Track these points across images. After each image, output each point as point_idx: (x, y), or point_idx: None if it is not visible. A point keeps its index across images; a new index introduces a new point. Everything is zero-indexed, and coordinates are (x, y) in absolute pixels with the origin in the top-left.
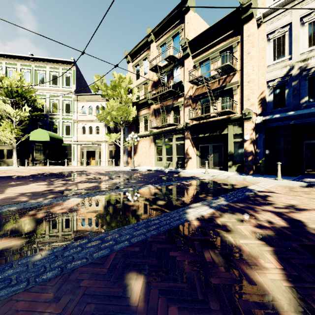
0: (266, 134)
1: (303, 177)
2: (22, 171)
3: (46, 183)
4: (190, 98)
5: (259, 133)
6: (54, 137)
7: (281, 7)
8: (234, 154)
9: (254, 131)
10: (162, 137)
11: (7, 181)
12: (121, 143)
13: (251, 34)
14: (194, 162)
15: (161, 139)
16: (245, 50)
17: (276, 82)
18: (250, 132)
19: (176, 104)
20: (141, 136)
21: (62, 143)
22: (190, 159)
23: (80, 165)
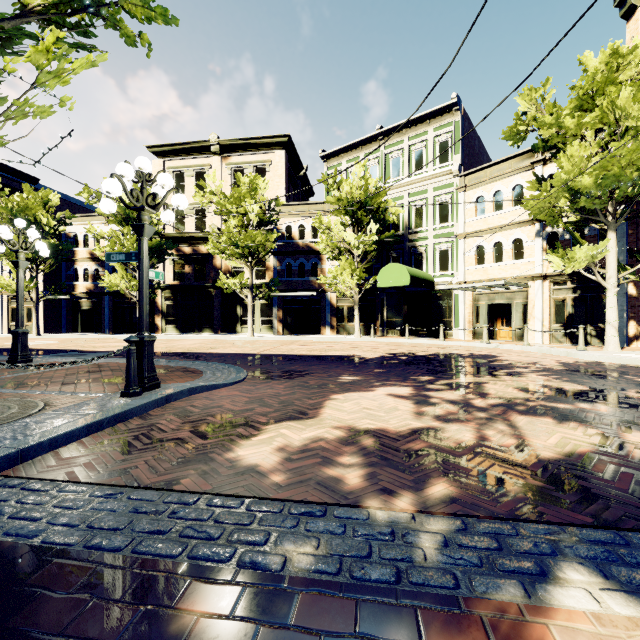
0: None
1: None
2: (365, 346)
3: (410, 391)
4: None
5: None
6: (419, 276)
7: None
8: None
9: None
10: None
11: (337, 370)
12: (610, 276)
13: None
14: None
15: None
16: None
17: None
18: None
19: None
20: None
21: (432, 289)
22: None
23: (471, 339)
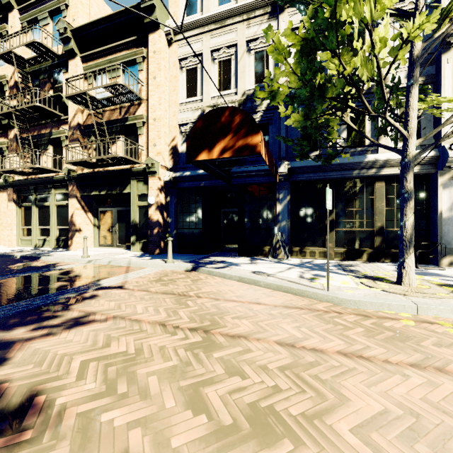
0: (178, 197)
1: (211, 256)
2: None
3: None
4: (78, 128)
5: (170, 195)
6: None
7: (192, 28)
8: (139, 224)
9: (162, 191)
10: (31, 191)
11: None
12: None
13: (158, 50)
14: (89, 237)
15: (30, 194)
16: (151, 72)
17: (189, 128)
18: (156, 193)
19: (56, 135)
20: None
21: None
22: (79, 233)
23: None
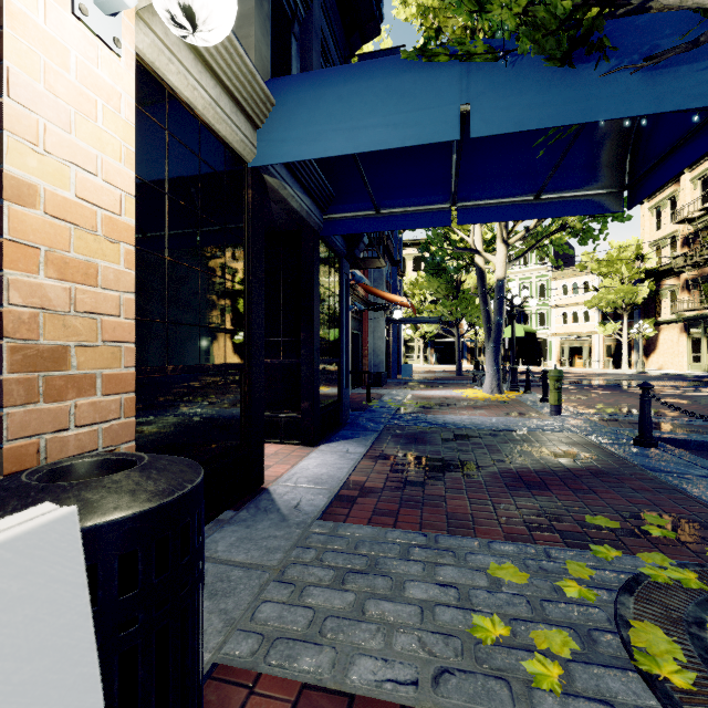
0: None
1: None
2: None
3: None
4: None
5: None
6: (528, 331)
7: None
8: None
9: None
10: (700, 324)
11: None
12: (624, 336)
13: None
14: None
15: (699, 327)
16: None
17: None
18: None
19: None
20: (663, 322)
21: (535, 337)
22: None
23: (559, 366)
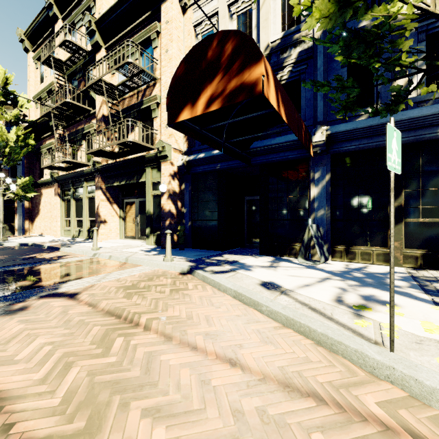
0: (193, 184)
1: (227, 253)
2: None
3: None
4: (103, 119)
5: (185, 182)
6: None
7: None
8: (153, 215)
9: (175, 178)
10: (70, 185)
11: None
12: None
13: (170, 20)
14: (114, 229)
15: (69, 188)
16: (164, 45)
17: None
18: (168, 180)
19: (87, 129)
20: (43, 183)
21: None
22: (104, 224)
23: None
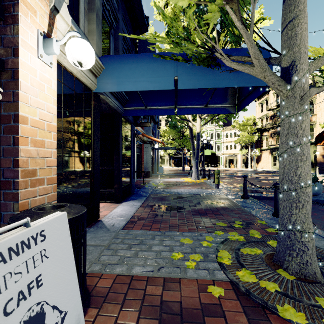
0: None
1: None
2: None
3: None
4: None
5: None
6: (212, 152)
7: None
8: (313, 162)
9: (323, 149)
10: (276, 150)
11: None
12: (249, 155)
13: (320, 96)
14: None
15: (275, 152)
16: (318, 104)
17: None
18: (319, 150)
19: None
20: (263, 150)
21: (215, 155)
22: None
23: (225, 167)
